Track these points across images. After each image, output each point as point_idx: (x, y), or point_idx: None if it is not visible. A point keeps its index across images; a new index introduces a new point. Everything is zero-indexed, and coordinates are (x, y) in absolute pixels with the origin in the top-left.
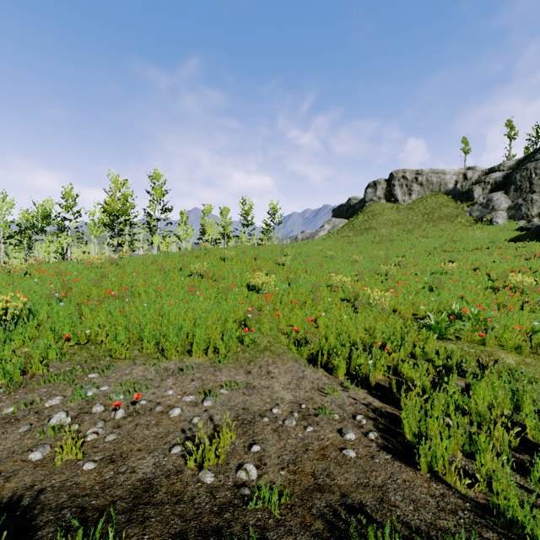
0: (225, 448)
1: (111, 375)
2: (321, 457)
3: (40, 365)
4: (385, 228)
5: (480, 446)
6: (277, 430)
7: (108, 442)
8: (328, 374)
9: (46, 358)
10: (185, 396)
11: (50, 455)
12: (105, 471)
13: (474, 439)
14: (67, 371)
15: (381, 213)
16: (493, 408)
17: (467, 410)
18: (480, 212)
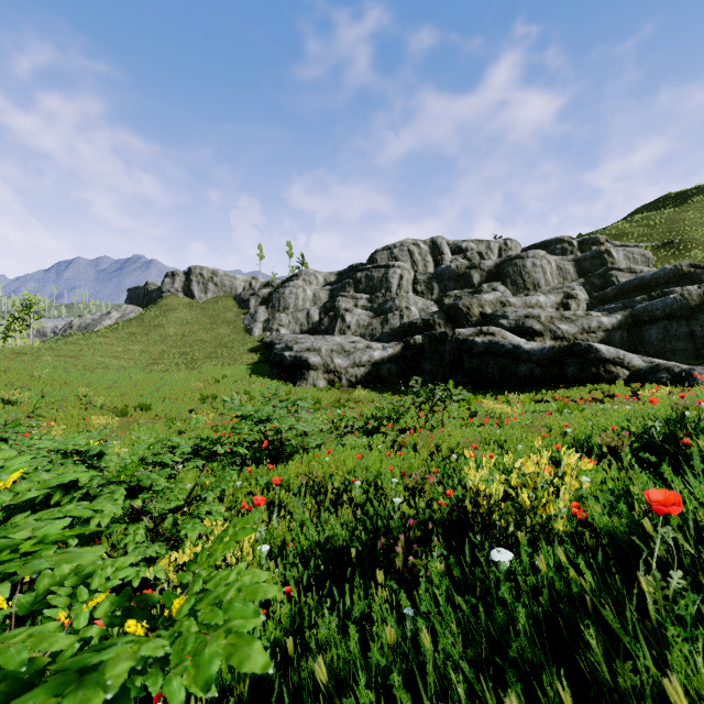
0: None
1: None
2: None
3: None
4: (174, 327)
5: None
6: None
7: None
8: None
9: None
10: None
11: None
12: None
13: None
14: None
15: (175, 310)
16: None
17: None
18: (249, 321)
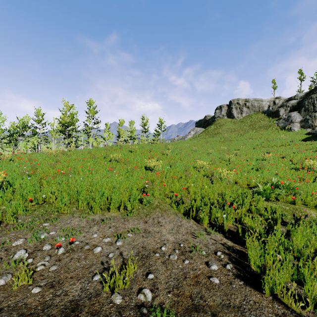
0: (130, 276)
1: (58, 224)
2: (196, 283)
3: (11, 218)
4: (227, 133)
5: (304, 276)
6: (165, 263)
7: (51, 271)
8: (197, 223)
9: (16, 213)
10: (104, 238)
11: (10, 281)
12: (46, 294)
13: (298, 269)
14: (29, 221)
15: (224, 125)
16: (307, 247)
17: (291, 249)
18: (283, 123)
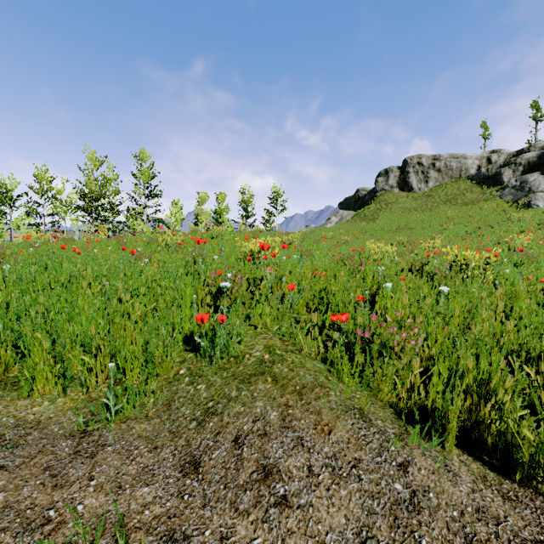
0: None
1: None
2: None
3: None
4: (401, 216)
5: None
6: None
7: None
8: (488, 469)
9: None
10: None
11: None
12: None
13: None
14: None
15: (396, 202)
16: None
17: None
18: (513, 195)
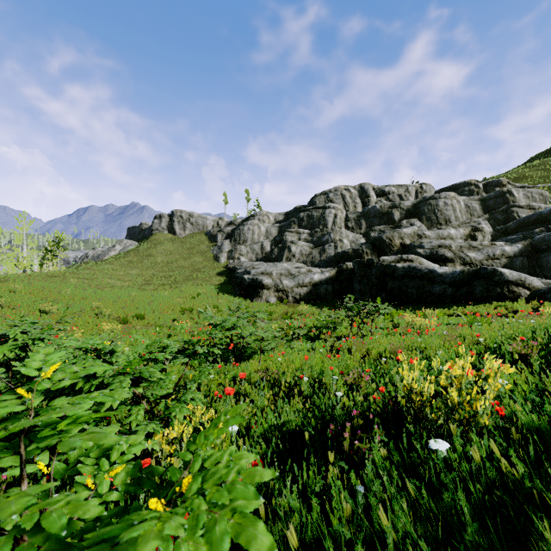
0: None
1: None
2: None
3: None
4: (161, 256)
5: None
6: None
7: None
8: None
9: None
10: None
11: None
12: None
13: None
14: None
15: (161, 244)
16: None
17: None
18: (217, 251)
